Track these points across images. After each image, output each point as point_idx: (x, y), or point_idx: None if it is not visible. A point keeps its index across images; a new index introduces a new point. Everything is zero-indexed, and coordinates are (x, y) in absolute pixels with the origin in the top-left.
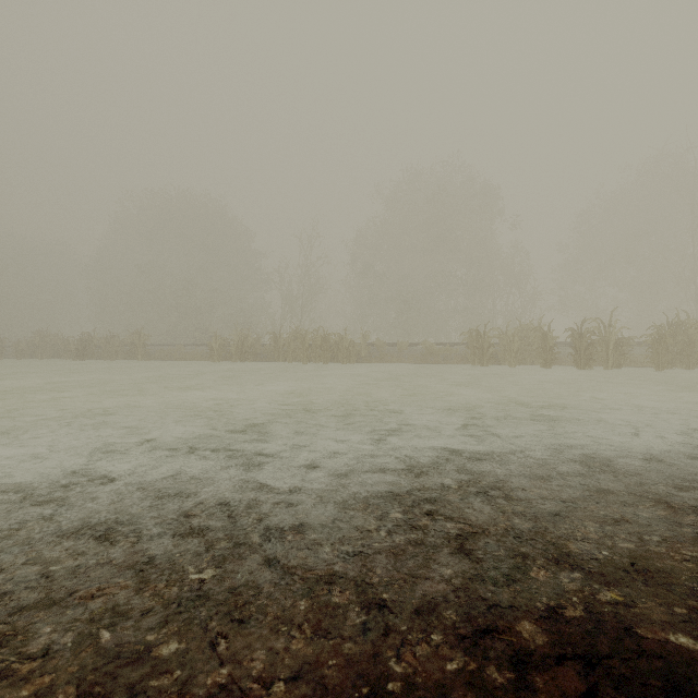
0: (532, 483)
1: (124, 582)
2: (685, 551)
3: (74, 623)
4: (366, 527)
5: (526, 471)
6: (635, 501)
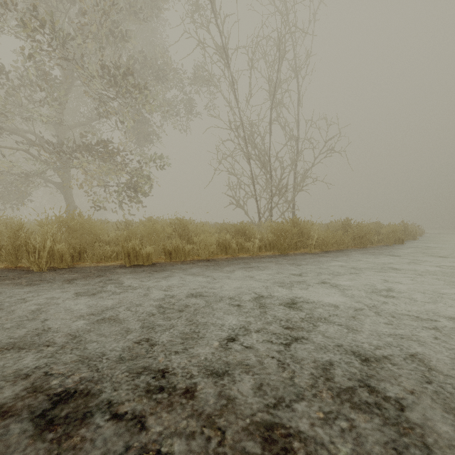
0: (120, 302)
1: (295, 279)
2: (129, 281)
3: (293, 276)
4: (231, 287)
5: (99, 311)
6: (91, 293)
